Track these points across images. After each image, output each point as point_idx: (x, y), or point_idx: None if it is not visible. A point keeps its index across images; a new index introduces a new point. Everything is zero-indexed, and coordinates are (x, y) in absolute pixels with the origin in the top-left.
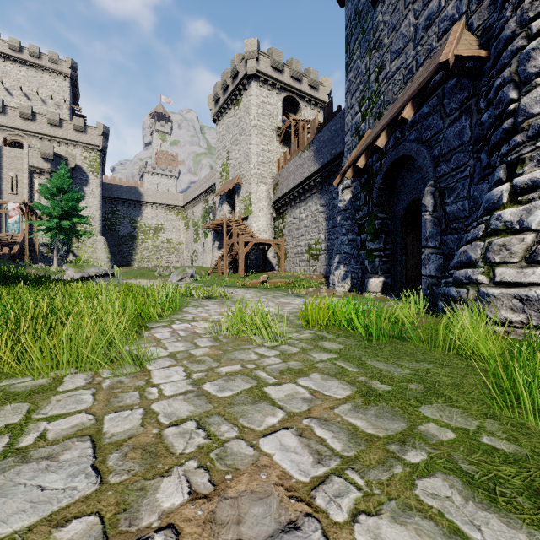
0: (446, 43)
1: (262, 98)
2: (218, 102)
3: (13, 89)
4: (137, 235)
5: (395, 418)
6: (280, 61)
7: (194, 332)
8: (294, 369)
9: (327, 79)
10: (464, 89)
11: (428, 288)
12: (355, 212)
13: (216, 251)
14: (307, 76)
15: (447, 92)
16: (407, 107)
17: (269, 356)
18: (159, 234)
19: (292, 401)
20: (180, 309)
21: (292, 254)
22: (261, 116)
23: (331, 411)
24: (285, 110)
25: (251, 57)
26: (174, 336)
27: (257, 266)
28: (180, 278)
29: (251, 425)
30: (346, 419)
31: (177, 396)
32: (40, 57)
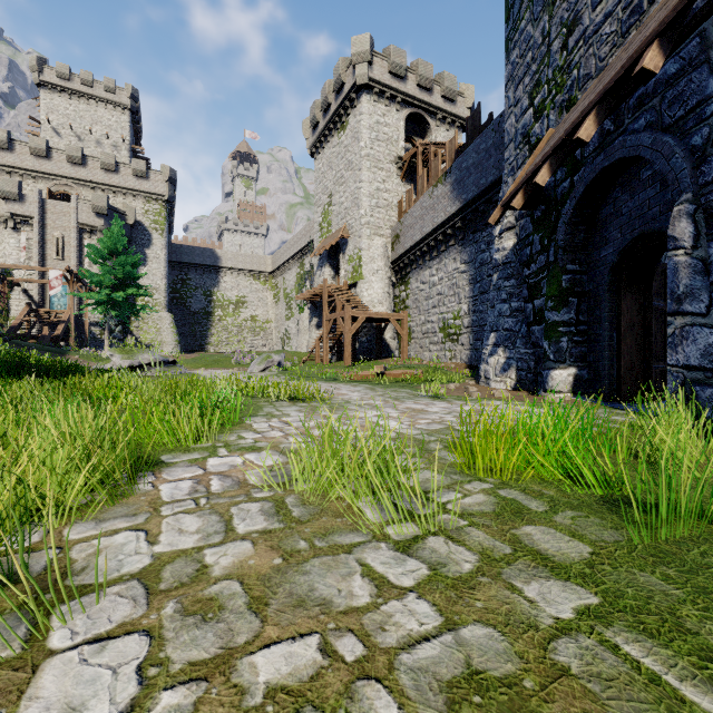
0: None
1: (377, 117)
2: (317, 128)
3: (61, 127)
4: (214, 311)
5: None
6: (402, 63)
7: (241, 482)
8: (489, 678)
9: (469, 87)
10: None
11: (682, 388)
12: (523, 265)
13: (314, 330)
14: (440, 83)
15: None
16: (650, 50)
17: (402, 589)
18: (241, 309)
19: None
20: (240, 420)
21: (419, 334)
22: (376, 143)
23: None
24: (409, 134)
25: (361, 61)
26: (196, 492)
27: (370, 351)
28: (263, 368)
29: None
30: None
31: None
32: (94, 86)
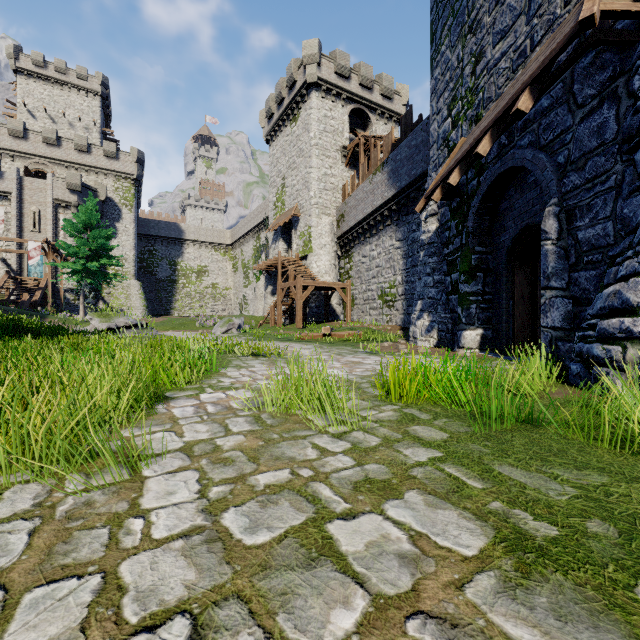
0: (579, 5)
1: (325, 111)
2: (272, 118)
3: (36, 110)
4: (178, 279)
5: (598, 622)
6: (346, 65)
7: (228, 407)
8: (375, 480)
9: (404, 87)
10: (606, 67)
11: (550, 344)
12: (443, 245)
13: (269, 297)
14: (379, 83)
15: (579, 74)
16: (523, 95)
17: (335, 452)
18: (203, 277)
19: (379, 561)
20: (216, 370)
21: (361, 300)
22: (324, 134)
23: (459, 594)
24: (352, 126)
25: (310, 62)
26: (198, 413)
27: (319, 315)
28: (225, 330)
29: (300, 636)
30: (496, 623)
31: (172, 543)
32: (67, 73)
